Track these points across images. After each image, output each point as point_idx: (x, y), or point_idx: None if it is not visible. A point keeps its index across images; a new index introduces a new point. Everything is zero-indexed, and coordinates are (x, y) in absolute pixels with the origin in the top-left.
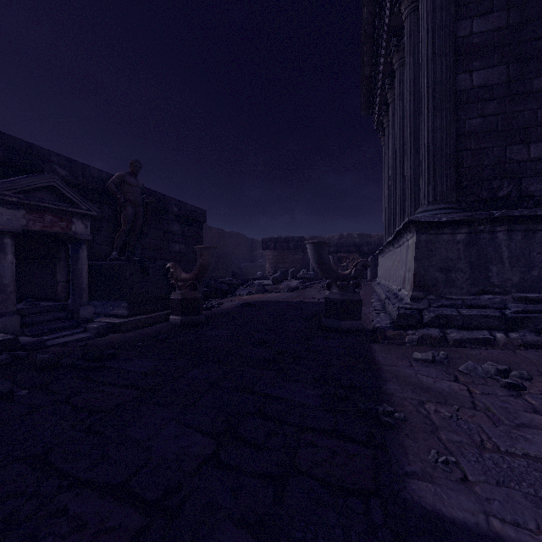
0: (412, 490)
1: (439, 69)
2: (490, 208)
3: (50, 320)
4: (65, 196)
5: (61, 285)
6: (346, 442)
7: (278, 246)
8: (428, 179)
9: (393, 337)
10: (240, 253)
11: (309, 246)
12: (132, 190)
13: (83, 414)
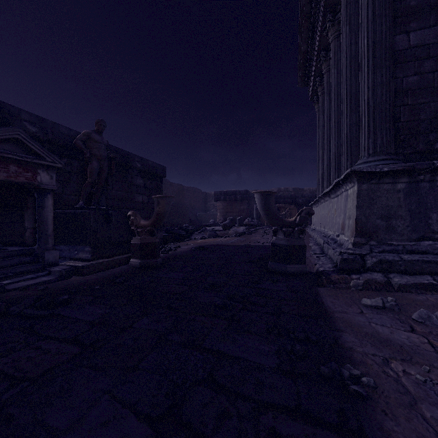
0: None
1: (379, 29)
2: (427, 160)
3: (15, 264)
4: (30, 148)
5: (29, 231)
6: (315, 427)
7: (227, 198)
8: (368, 133)
9: (338, 281)
10: (195, 204)
11: (257, 196)
12: (97, 146)
13: (3, 384)
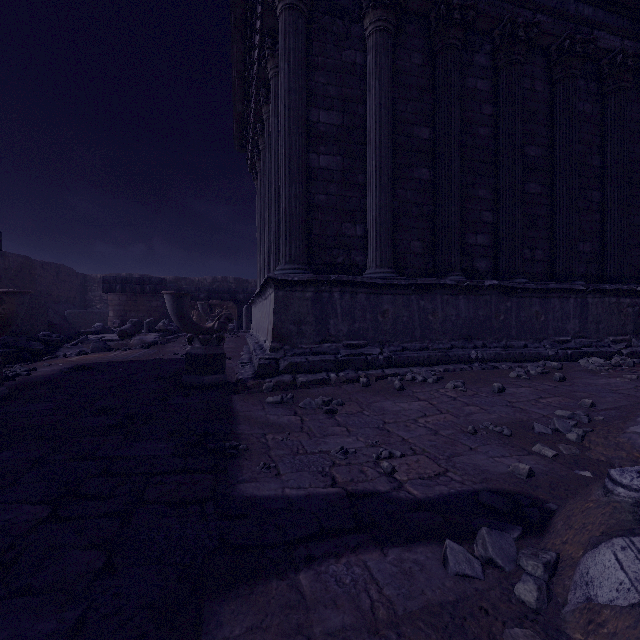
0: (240, 489)
1: (294, 144)
2: (332, 272)
3: None
4: None
5: None
6: (194, 474)
7: (127, 289)
8: (285, 241)
9: (253, 386)
10: (62, 295)
11: (167, 297)
12: None
13: None
